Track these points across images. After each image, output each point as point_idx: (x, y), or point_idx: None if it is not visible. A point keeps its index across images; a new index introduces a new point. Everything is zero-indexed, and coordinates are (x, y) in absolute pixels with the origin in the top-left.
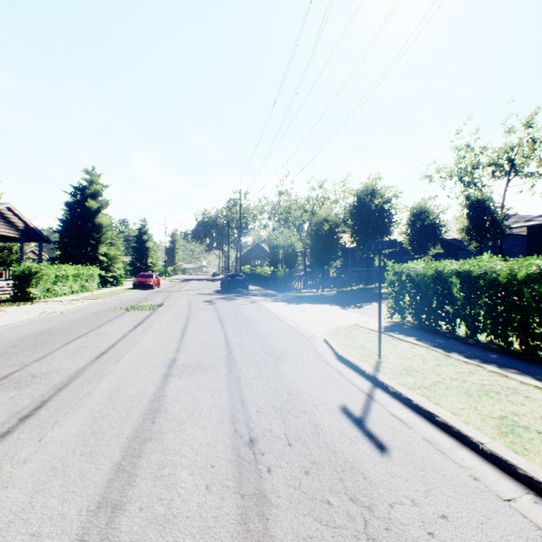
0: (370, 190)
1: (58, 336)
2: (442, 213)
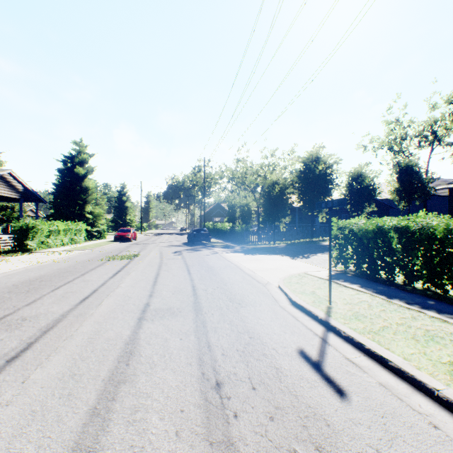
0: (314, 157)
1: (48, 283)
2: (376, 177)
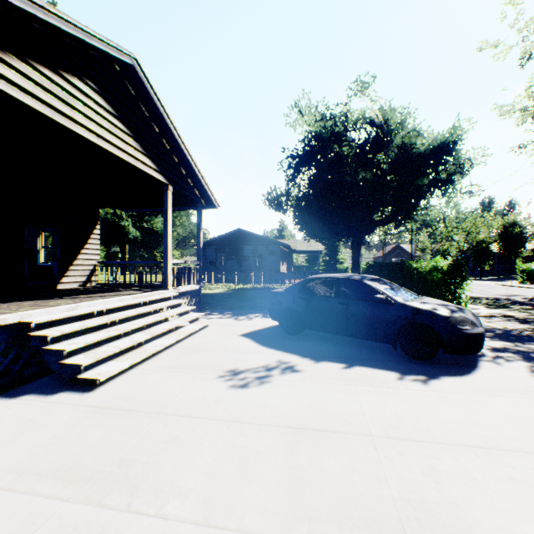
0: (512, 222)
1: None
2: None
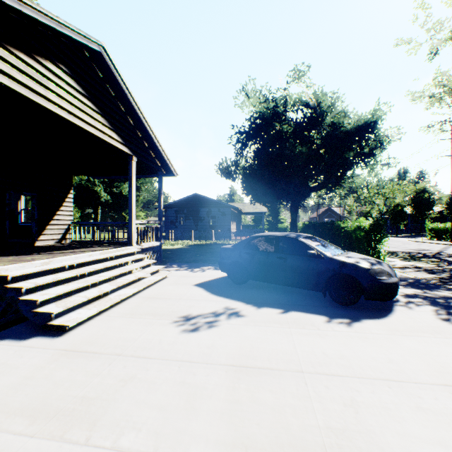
0: (422, 189)
1: None
2: None
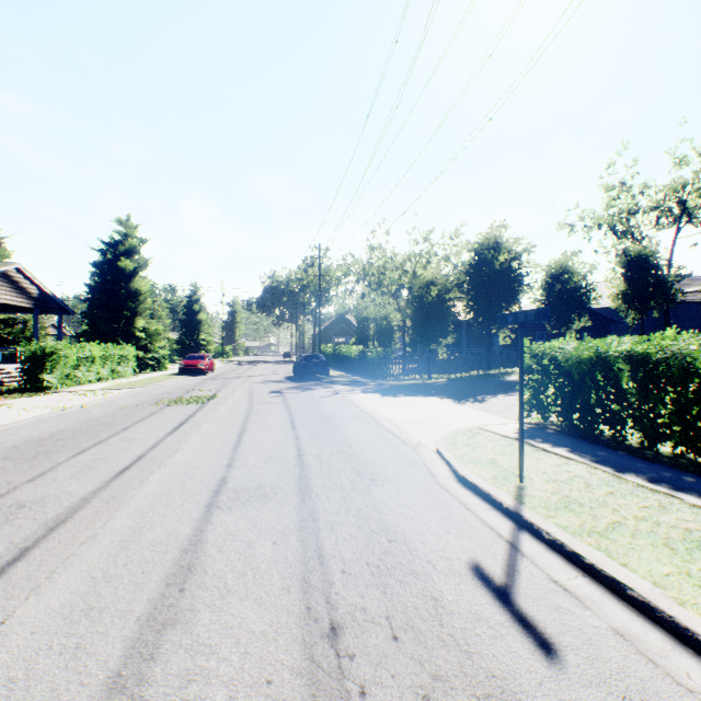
0: (492, 242)
1: (68, 442)
2: (590, 274)
